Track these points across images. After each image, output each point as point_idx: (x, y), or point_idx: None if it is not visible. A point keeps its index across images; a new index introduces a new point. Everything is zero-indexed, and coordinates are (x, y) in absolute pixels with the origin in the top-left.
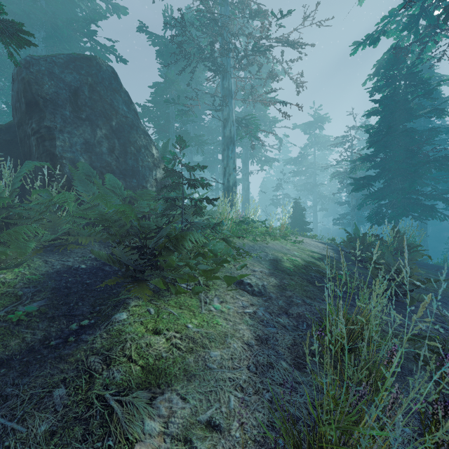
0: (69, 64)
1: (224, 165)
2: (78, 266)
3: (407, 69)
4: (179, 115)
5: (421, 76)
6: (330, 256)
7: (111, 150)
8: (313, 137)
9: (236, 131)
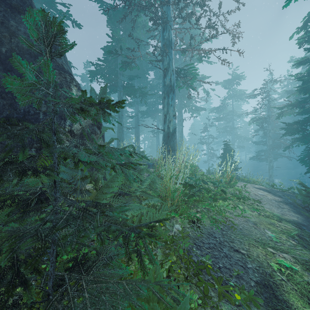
0: None
1: (165, 112)
2: None
3: None
4: (122, 67)
5: None
6: (300, 223)
7: None
8: (232, 91)
9: (175, 82)
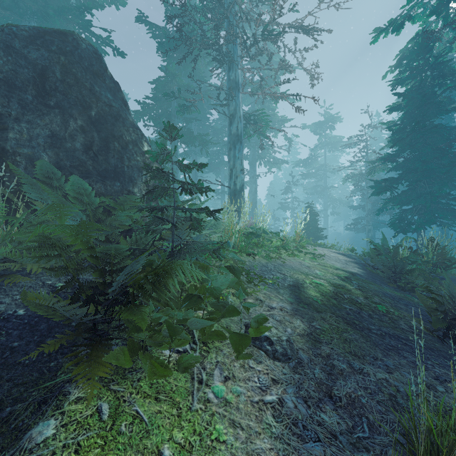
0: (36, 37)
1: (231, 166)
2: (12, 313)
3: (436, 58)
4: (180, 111)
5: (451, 66)
6: (357, 273)
7: (87, 145)
8: (324, 137)
9: (244, 129)
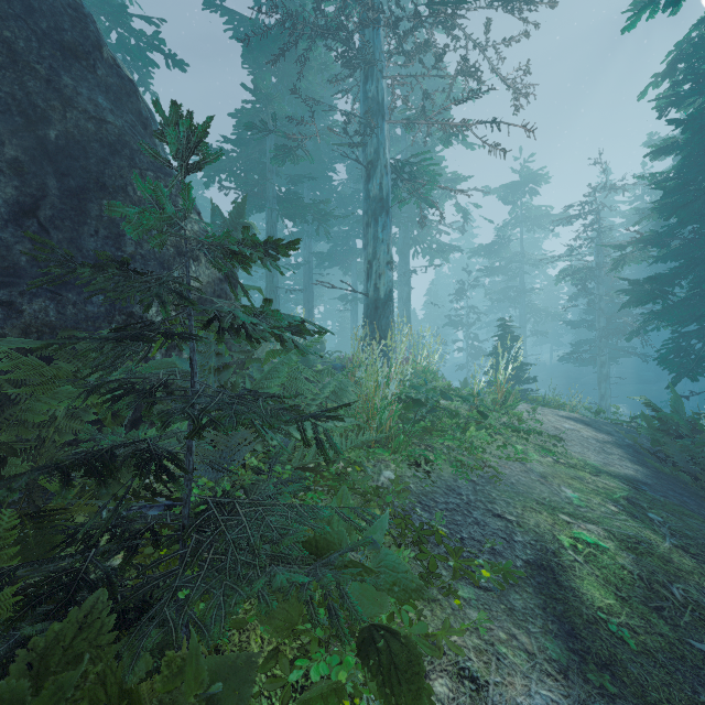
0: None
1: (369, 256)
2: None
3: None
4: (277, 158)
5: None
6: (639, 481)
7: (23, 206)
8: (520, 208)
9: (392, 190)
